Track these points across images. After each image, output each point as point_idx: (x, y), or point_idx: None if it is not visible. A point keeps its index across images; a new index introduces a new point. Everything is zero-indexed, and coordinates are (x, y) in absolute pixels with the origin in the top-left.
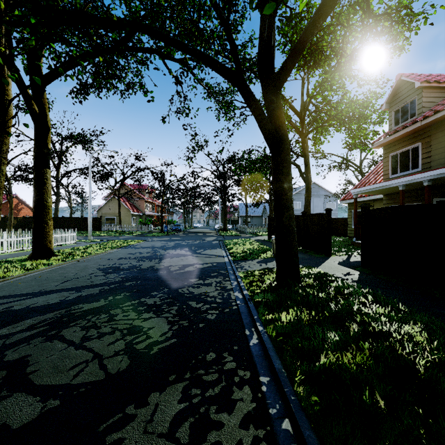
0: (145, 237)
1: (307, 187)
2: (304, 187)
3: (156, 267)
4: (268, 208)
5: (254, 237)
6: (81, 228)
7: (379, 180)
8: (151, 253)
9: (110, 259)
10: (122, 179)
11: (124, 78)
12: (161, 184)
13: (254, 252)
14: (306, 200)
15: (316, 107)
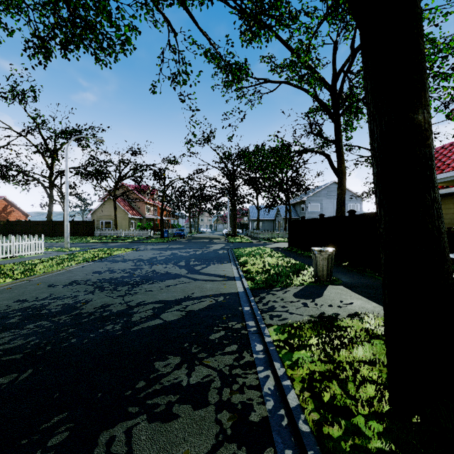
0: (139, 244)
1: (341, 181)
2: (324, 187)
3: (111, 308)
4: (282, 211)
5: (269, 244)
6: (71, 233)
7: (449, 168)
8: (128, 271)
9: (53, 285)
10: (118, 177)
11: (98, 29)
12: (161, 183)
13: (281, 272)
14: (340, 198)
15: (350, 80)
